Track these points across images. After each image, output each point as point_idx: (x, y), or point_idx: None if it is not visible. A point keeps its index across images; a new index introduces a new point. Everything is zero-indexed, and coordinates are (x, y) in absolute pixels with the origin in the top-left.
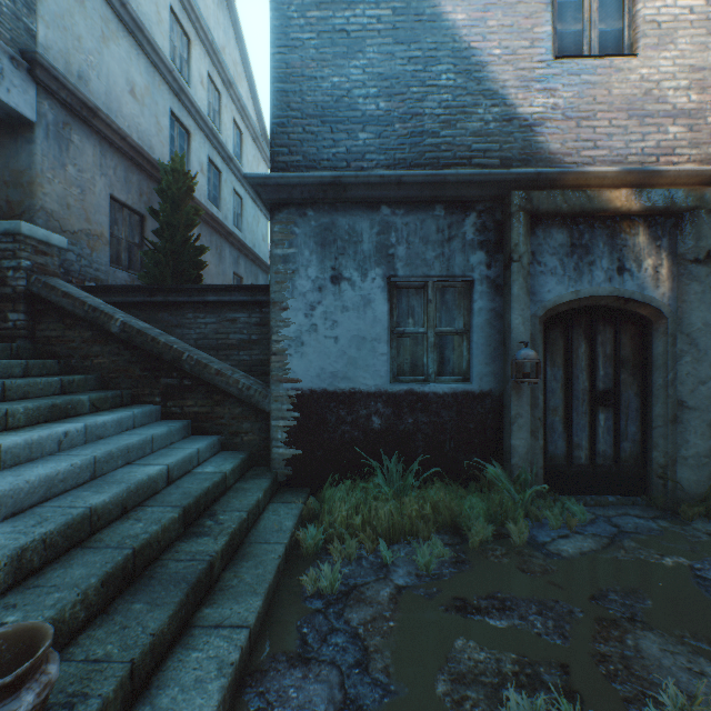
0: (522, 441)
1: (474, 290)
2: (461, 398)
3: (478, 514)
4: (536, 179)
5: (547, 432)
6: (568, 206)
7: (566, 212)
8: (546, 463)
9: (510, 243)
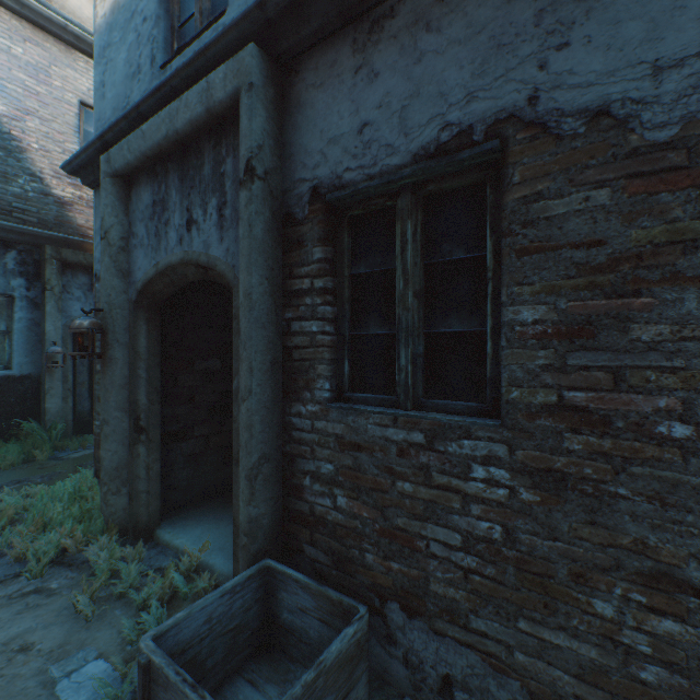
0: (55, 404)
1: (17, 304)
2: (4, 380)
3: (14, 453)
4: (66, 241)
5: (77, 398)
6: (88, 262)
7: (88, 265)
8: (77, 418)
9: (45, 278)
